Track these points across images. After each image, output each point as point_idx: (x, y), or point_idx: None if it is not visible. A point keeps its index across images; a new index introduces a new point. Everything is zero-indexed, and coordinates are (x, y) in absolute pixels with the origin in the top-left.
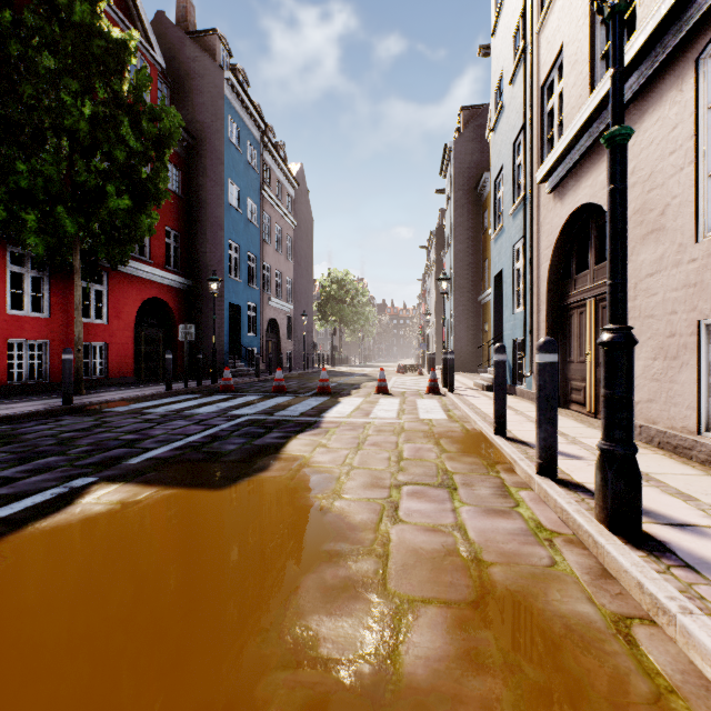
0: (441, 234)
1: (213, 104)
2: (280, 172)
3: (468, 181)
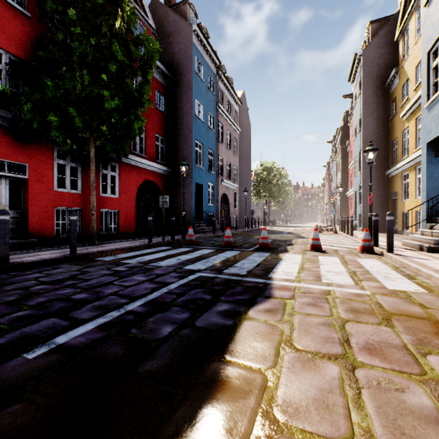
0: (345, 130)
1: (185, 50)
2: (229, 95)
3: (376, 79)
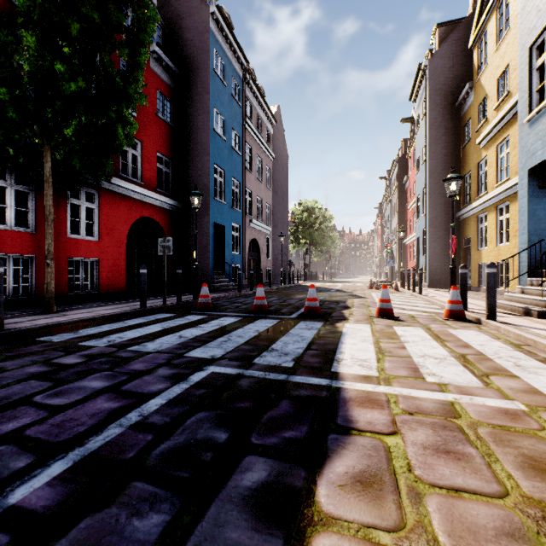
0: (403, 162)
1: (200, 39)
2: (260, 109)
3: (444, 97)
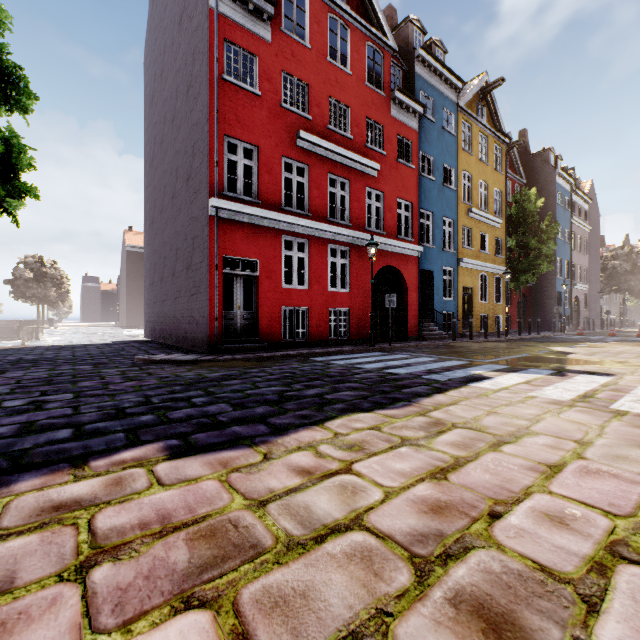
0: None
1: (548, 189)
2: (579, 200)
3: None
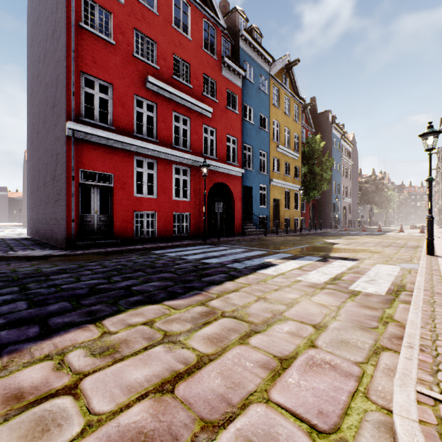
0: None
1: (328, 136)
2: (346, 145)
3: None
